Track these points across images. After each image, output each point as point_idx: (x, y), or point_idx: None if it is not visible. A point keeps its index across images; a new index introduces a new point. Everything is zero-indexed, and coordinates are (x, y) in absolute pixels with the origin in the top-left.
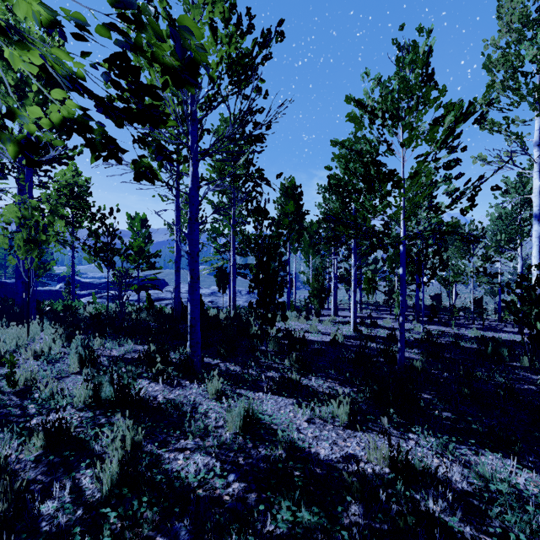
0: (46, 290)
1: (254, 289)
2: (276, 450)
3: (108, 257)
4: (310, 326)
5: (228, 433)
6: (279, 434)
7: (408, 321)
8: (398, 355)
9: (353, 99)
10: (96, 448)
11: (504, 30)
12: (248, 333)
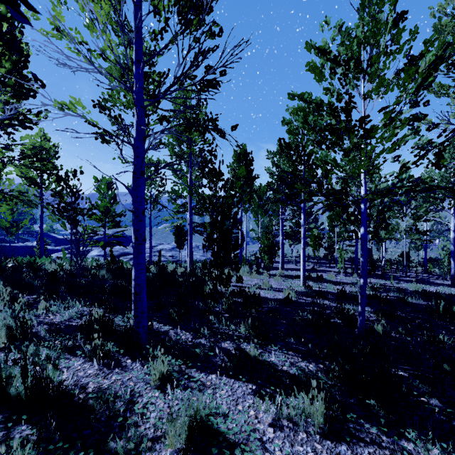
0: (23, 246)
1: (208, 249)
2: None
3: (71, 216)
4: (263, 283)
5: (168, 452)
6: None
7: (349, 274)
8: (359, 319)
9: (313, 47)
10: None
11: None
12: (202, 292)
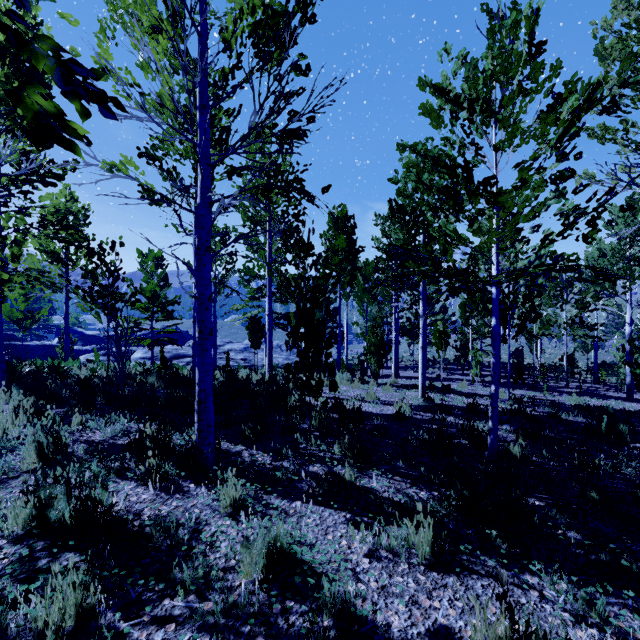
0: (39, 345)
1: (292, 347)
2: (319, 618)
3: (108, 304)
4: (367, 394)
5: (243, 582)
6: (325, 587)
7: (487, 384)
8: (489, 438)
9: (428, 84)
10: (12, 627)
11: (621, 7)
12: (285, 405)
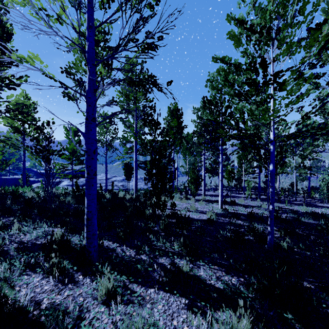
0: (12, 178)
1: (148, 182)
2: None
3: (45, 156)
4: (190, 206)
5: None
6: None
7: (254, 199)
8: (268, 237)
9: (233, 18)
10: None
11: None
12: (144, 214)
